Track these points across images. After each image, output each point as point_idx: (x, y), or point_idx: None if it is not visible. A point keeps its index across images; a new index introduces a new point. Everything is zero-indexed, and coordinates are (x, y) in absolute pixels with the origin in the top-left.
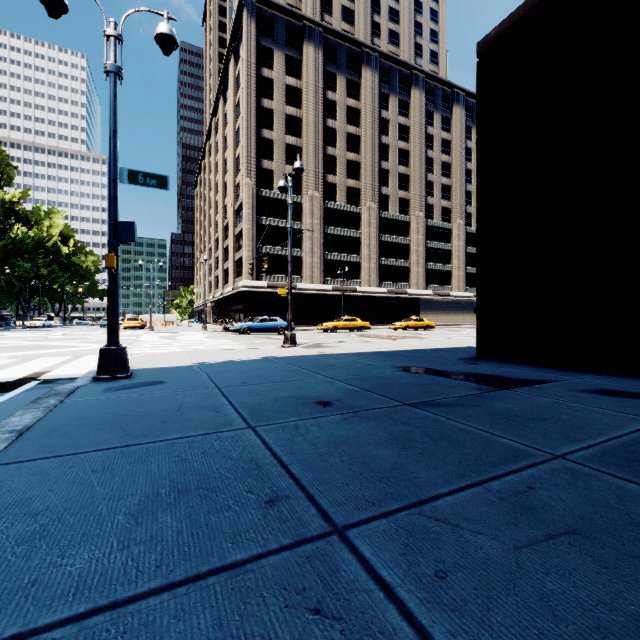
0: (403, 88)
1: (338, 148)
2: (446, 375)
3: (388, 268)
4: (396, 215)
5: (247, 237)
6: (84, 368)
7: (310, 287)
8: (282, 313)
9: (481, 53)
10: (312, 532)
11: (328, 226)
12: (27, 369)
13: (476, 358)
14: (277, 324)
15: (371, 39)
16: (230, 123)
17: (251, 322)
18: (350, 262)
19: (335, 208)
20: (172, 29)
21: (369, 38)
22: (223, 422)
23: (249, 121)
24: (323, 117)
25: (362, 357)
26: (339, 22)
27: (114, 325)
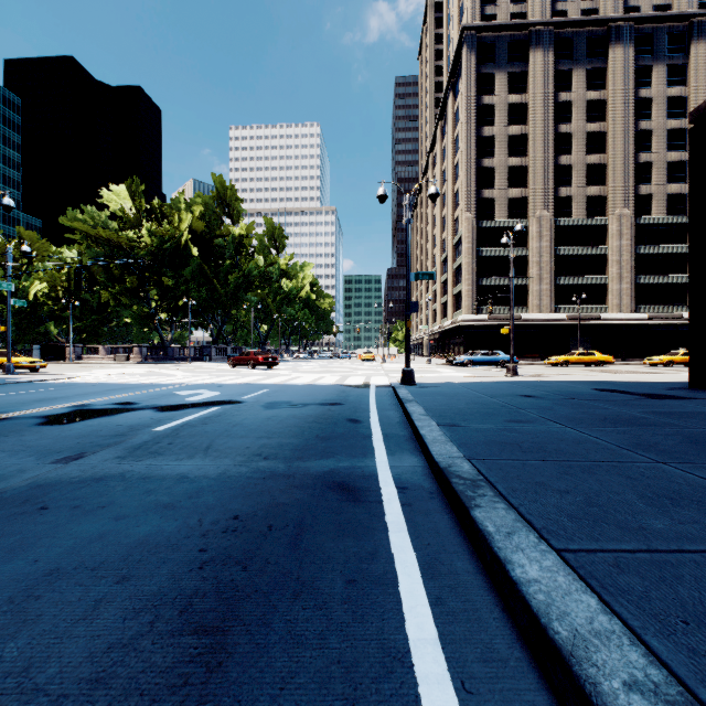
0: (676, 48)
1: (574, 154)
2: (627, 393)
3: (650, 287)
4: (663, 218)
5: (466, 271)
6: (383, 382)
7: (537, 317)
8: (504, 346)
9: (693, 121)
10: (514, 409)
11: (560, 246)
12: (356, 381)
13: (687, 388)
14: (499, 358)
15: (624, 3)
16: (448, 159)
17: (473, 356)
18: (591, 285)
19: (570, 224)
20: (437, 188)
21: (621, 3)
22: (480, 397)
23: (468, 155)
24: (554, 125)
25: (571, 383)
26: (576, 3)
27: (408, 357)
